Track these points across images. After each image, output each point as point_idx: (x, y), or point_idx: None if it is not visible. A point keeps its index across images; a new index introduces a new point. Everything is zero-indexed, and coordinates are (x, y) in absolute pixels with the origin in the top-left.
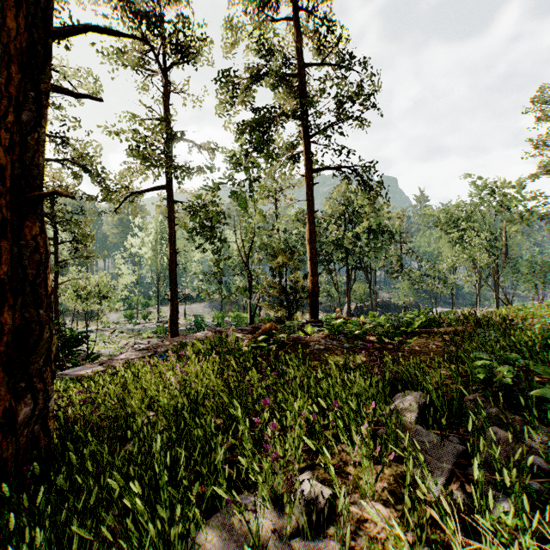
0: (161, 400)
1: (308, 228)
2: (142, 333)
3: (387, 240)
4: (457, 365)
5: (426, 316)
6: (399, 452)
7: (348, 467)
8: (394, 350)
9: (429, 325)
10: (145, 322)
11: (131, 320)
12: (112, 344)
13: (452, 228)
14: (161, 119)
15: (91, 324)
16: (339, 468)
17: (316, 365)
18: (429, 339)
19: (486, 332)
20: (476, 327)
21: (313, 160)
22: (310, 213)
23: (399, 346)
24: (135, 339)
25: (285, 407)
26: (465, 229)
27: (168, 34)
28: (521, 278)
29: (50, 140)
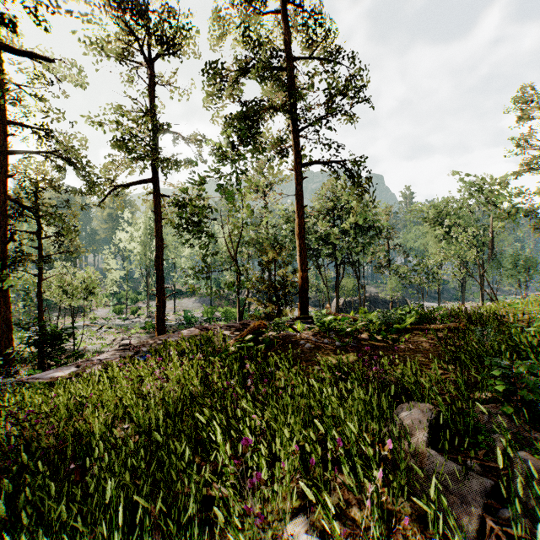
0: (136, 412)
1: (298, 222)
2: (130, 328)
3: (375, 235)
4: (461, 369)
5: (418, 312)
6: (424, 506)
7: (352, 508)
8: (387, 348)
9: (420, 321)
10: (134, 317)
11: (119, 316)
12: (99, 340)
13: (438, 224)
14: (147, 110)
15: (79, 319)
16: (347, 536)
17: (307, 366)
18: (422, 337)
19: (484, 330)
20: (469, 324)
21: (302, 154)
22: (300, 208)
23: (392, 344)
24: (123, 335)
25: (275, 428)
26: (451, 225)
27: (154, 24)
28: (505, 273)
29: (33, 132)
